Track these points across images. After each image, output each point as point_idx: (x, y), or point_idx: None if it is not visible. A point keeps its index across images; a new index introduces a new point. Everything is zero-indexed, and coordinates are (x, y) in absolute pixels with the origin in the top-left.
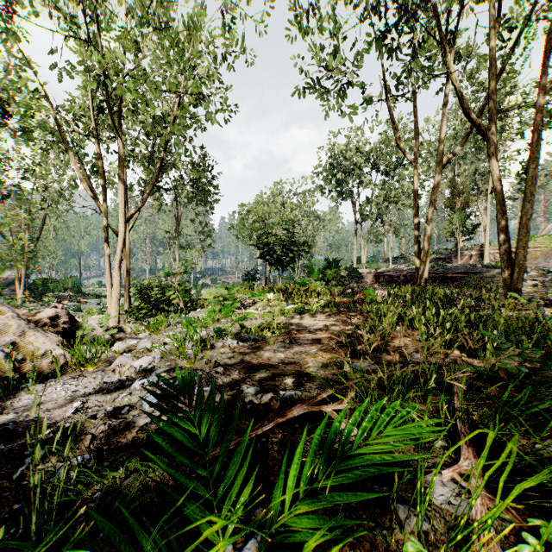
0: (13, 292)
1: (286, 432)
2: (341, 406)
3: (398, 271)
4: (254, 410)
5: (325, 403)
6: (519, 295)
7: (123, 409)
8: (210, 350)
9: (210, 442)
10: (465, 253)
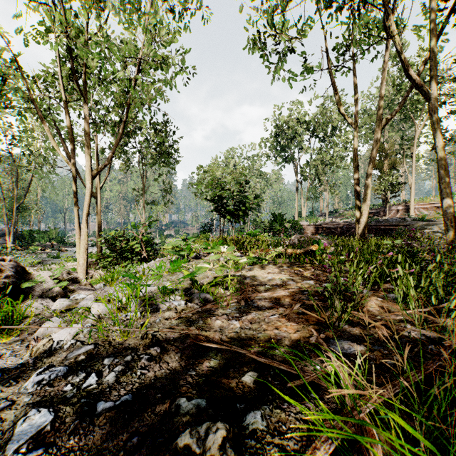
0: (6, 242)
1: None
2: None
3: (335, 223)
4: None
5: None
6: None
7: None
8: (154, 314)
9: None
10: (392, 208)
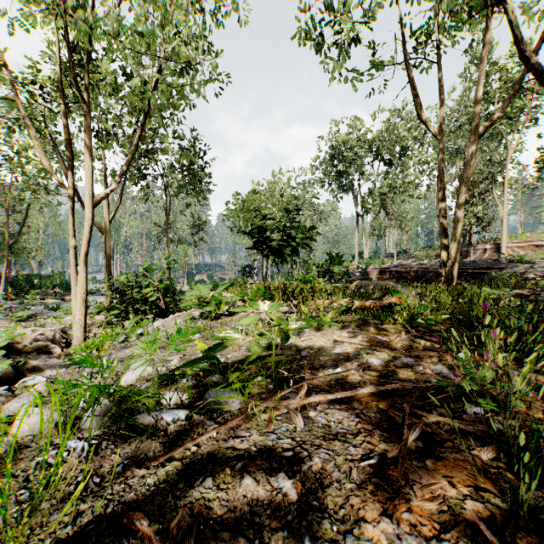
0: None
1: None
2: None
3: (408, 266)
4: None
5: None
6: None
7: None
8: (121, 443)
9: None
10: (478, 247)
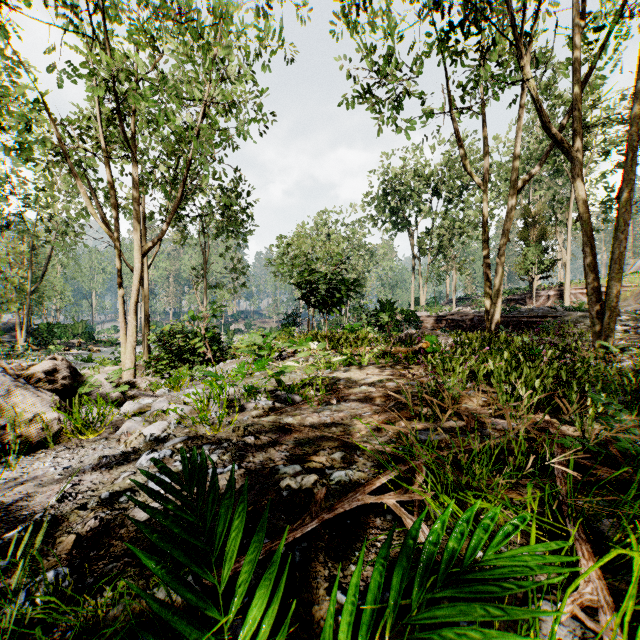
0: (14, 339)
1: (335, 532)
2: (408, 497)
3: (464, 314)
4: (293, 498)
5: (385, 487)
6: (611, 343)
7: (122, 495)
8: (240, 413)
9: (227, 563)
10: (541, 293)
